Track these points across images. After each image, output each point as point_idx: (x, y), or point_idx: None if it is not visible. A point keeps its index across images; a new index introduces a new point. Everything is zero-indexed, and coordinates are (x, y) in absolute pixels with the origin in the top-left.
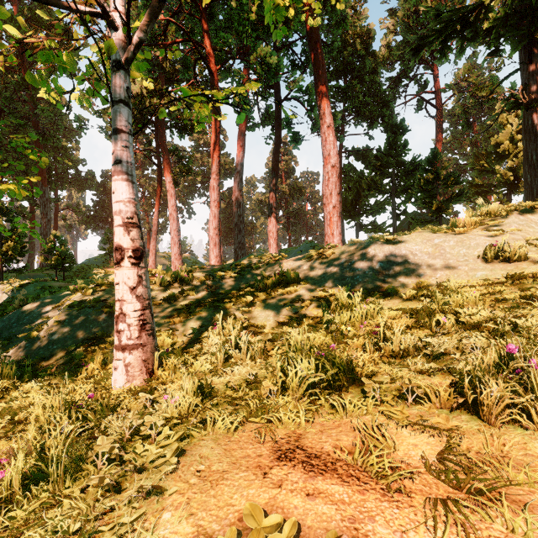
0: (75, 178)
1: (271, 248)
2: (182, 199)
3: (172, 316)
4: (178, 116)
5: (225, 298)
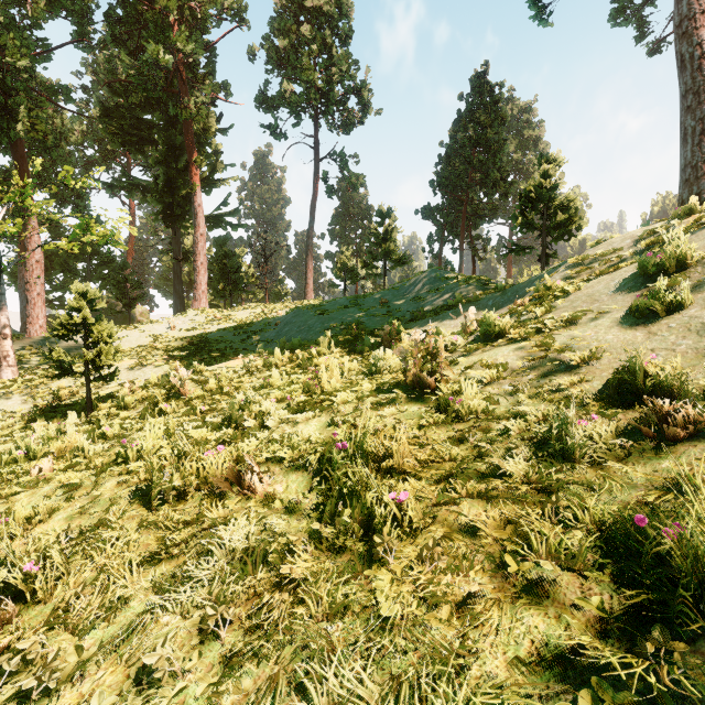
0: None
1: None
2: None
3: None
4: None
5: None
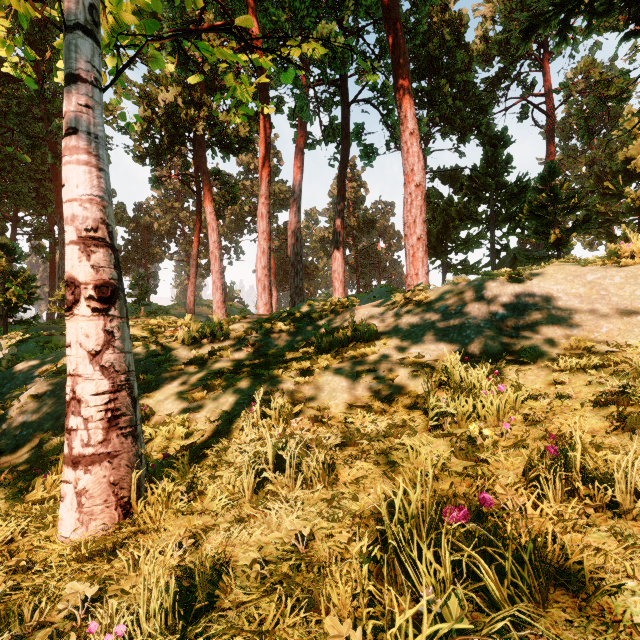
0: None
1: (336, 293)
2: (229, 236)
3: (195, 388)
4: (221, 131)
5: (272, 362)
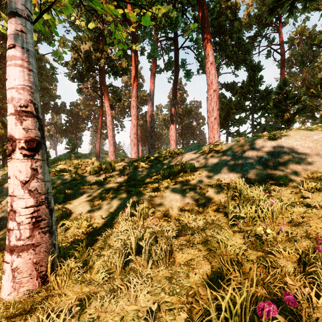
0: (54, 107)
1: (171, 147)
2: (117, 118)
3: (95, 198)
4: (113, 65)
5: (137, 184)
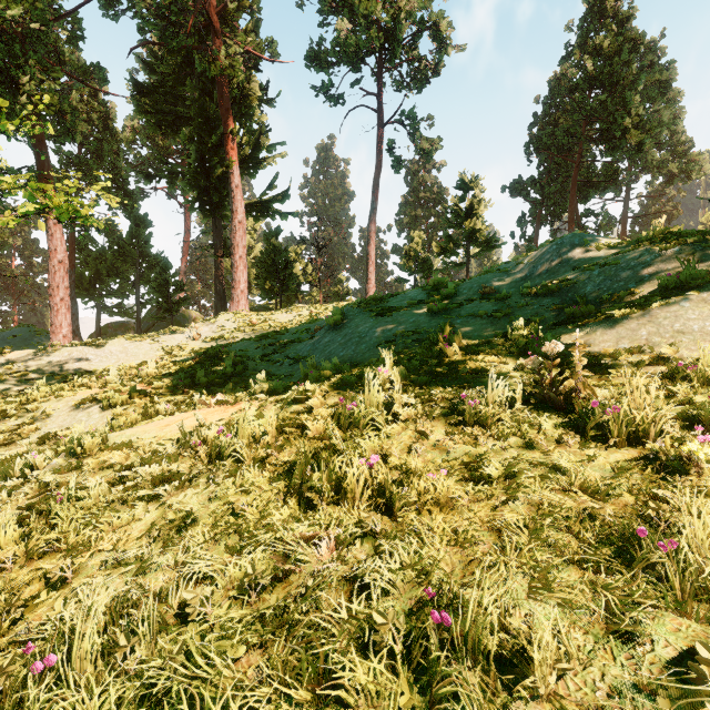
0: None
1: None
2: None
3: None
4: None
5: None
